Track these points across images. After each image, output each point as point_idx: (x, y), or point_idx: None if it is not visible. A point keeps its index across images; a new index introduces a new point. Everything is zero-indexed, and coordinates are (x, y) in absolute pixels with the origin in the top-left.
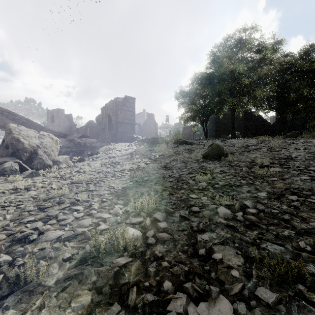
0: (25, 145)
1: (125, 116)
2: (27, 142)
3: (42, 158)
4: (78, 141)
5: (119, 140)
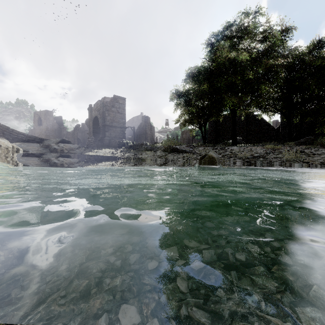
0: None
1: (113, 118)
2: None
3: None
4: (54, 146)
5: (107, 145)
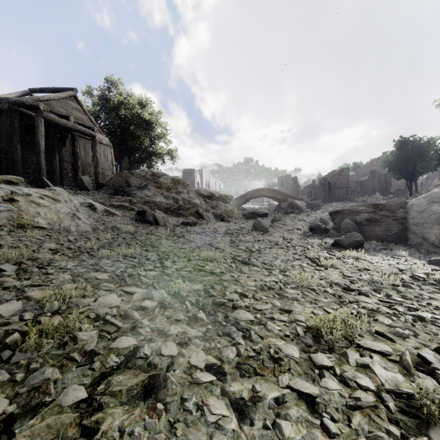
0: (299, 206)
1: (340, 183)
2: (299, 205)
3: (303, 210)
4: (309, 202)
5: (336, 200)
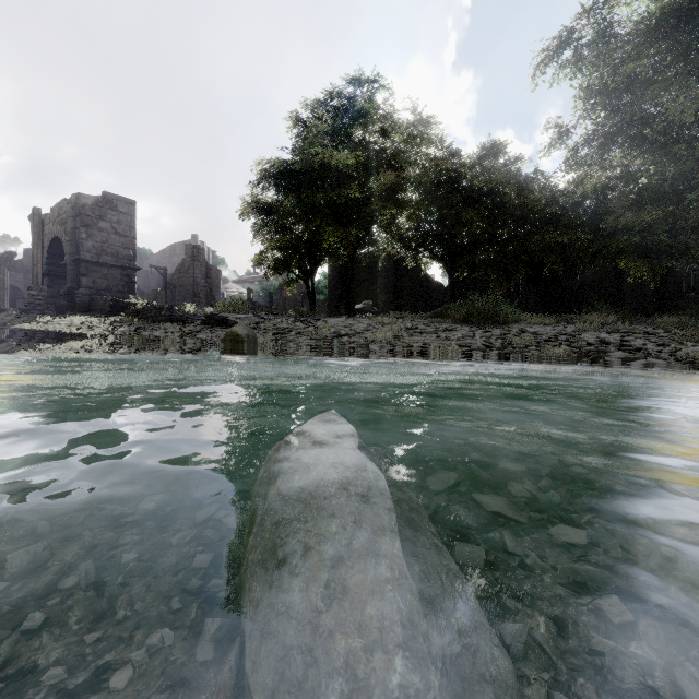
0: None
1: (103, 246)
2: None
3: None
4: None
5: (85, 307)
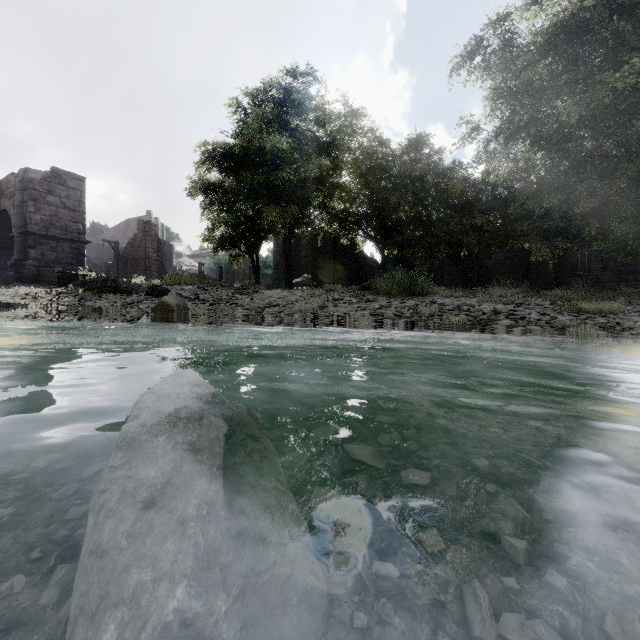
0: None
1: (52, 219)
2: None
3: None
4: None
5: (32, 279)
